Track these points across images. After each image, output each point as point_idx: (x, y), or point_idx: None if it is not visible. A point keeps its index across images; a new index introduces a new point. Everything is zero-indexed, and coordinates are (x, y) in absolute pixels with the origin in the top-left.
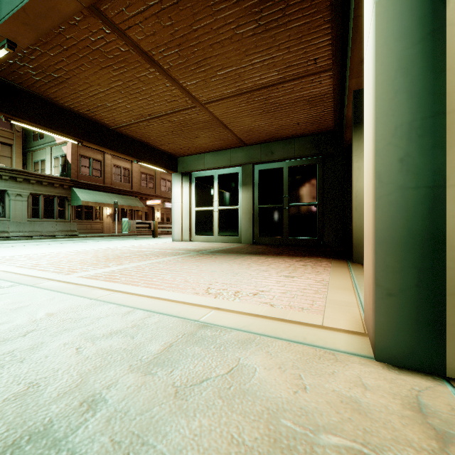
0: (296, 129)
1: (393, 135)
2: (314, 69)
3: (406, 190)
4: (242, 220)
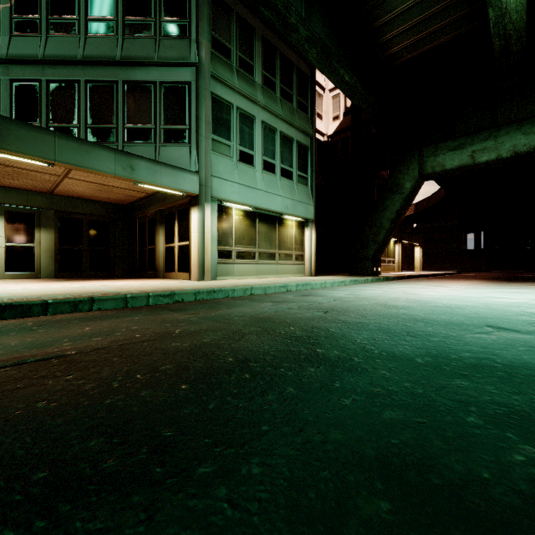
0: (103, 199)
1: (200, 251)
2: (143, 191)
3: (202, 259)
4: (43, 258)
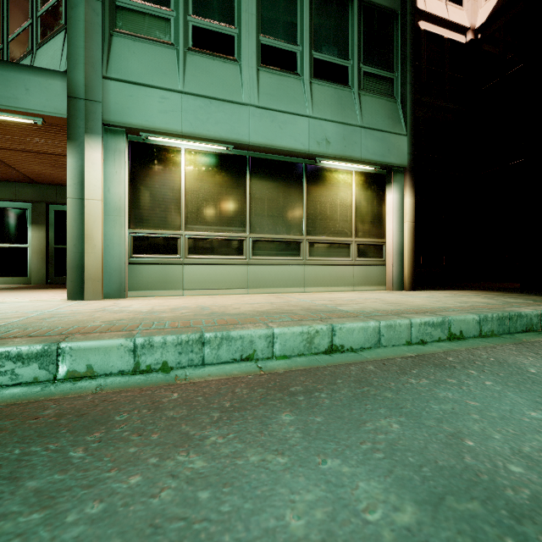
0: None
1: (72, 238)
2: None
3: (76, 253)
4: (33, 260)
